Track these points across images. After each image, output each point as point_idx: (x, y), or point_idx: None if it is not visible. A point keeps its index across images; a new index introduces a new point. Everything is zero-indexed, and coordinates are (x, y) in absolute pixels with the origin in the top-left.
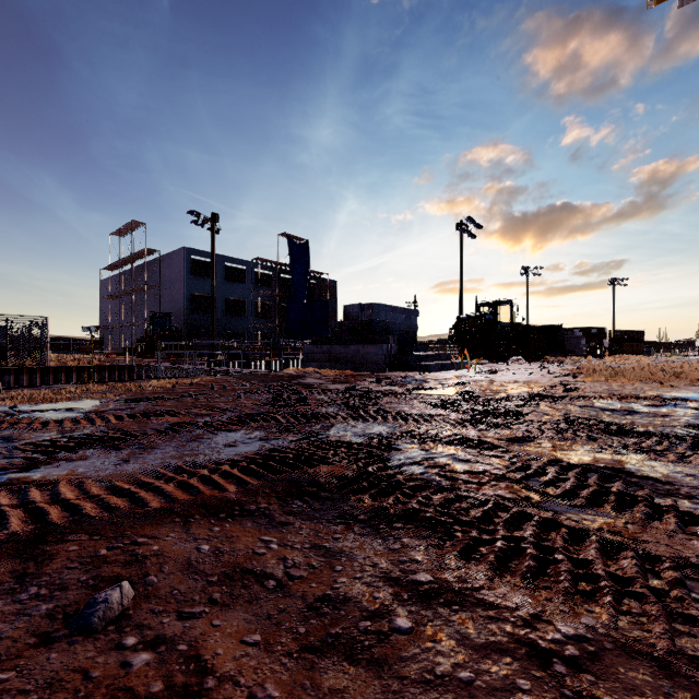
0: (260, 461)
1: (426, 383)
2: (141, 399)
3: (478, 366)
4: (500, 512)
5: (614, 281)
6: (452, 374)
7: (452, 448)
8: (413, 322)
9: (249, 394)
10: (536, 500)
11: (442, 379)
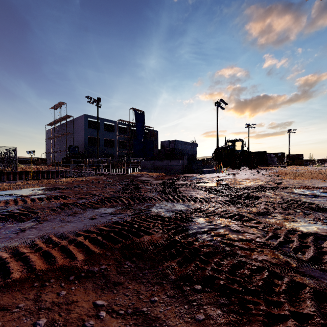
0: (105, 233)
1: (202, 180)
2: (52, 188)
3: (227, 171)
4: (275, 279)
5: (289, 130)
6: (215, 175)
7: (225, 220)
8: (194, 149)
9: (111, 186)
10: (294, 265)
11: (210, 177)
